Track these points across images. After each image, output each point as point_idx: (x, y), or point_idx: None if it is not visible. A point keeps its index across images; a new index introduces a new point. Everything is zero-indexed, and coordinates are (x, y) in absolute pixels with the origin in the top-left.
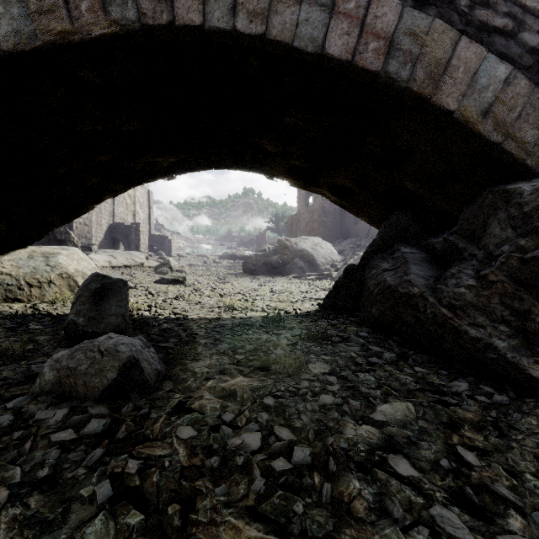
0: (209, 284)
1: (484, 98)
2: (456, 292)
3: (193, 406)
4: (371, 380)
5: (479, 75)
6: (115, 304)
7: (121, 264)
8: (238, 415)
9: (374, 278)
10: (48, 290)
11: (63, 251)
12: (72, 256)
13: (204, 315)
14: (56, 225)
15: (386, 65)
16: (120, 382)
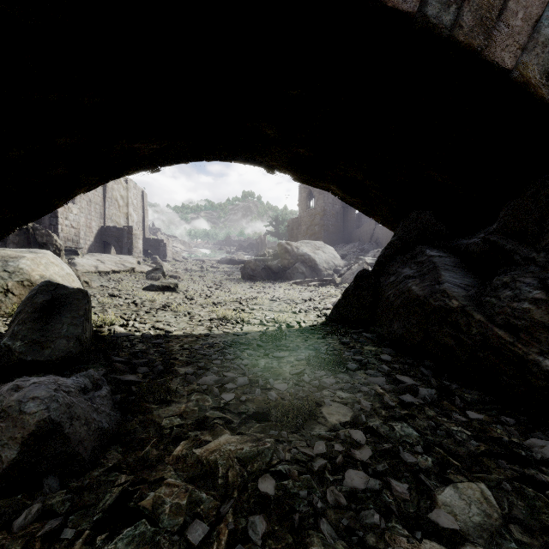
0: (203, 291)
1: (548, 53)
2: (515, 308)
3: (143, 503)
4: (413, 435)
5: (543, 23)
6: (69, 322)
7: (109, 269)
8: (216, 523)
9: (394, 286)
10: (4, 301)
11: (28, 254)
12: (39, 260)
13: (191, 330)
14: (19, 223)
15: (424, 5)
16: (26, 463)
